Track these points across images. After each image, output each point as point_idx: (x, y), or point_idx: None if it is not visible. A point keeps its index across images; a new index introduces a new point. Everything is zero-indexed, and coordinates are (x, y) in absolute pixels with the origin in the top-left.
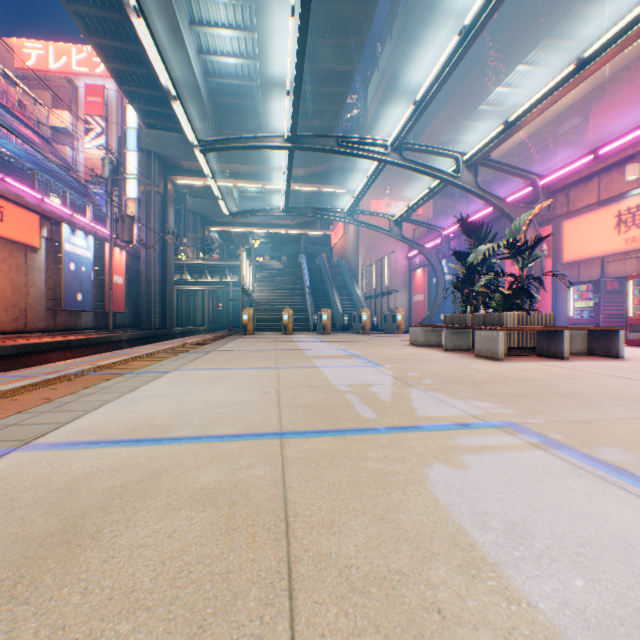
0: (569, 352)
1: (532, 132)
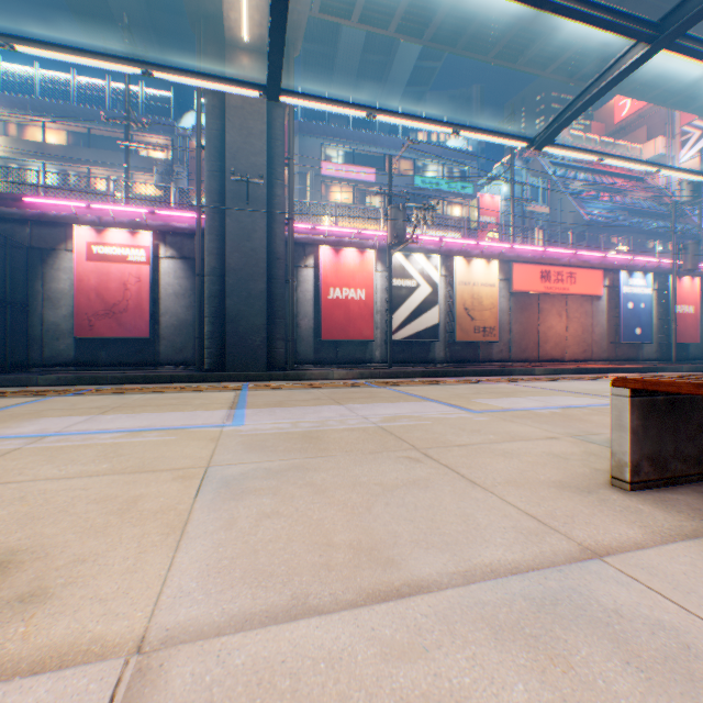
0: None
1: None
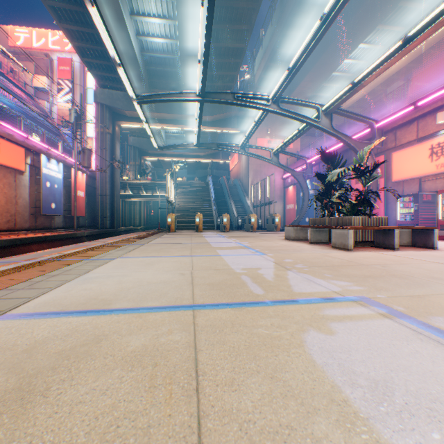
0: (398, 244)
1: (369, 91)
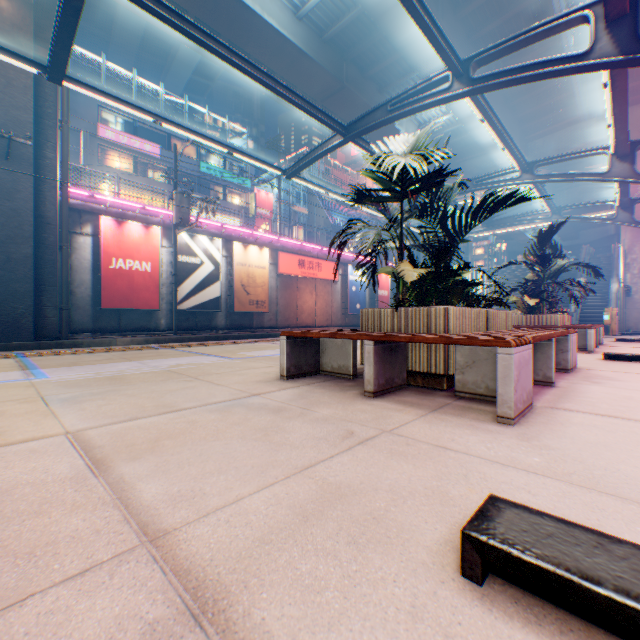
0: None
1: None
